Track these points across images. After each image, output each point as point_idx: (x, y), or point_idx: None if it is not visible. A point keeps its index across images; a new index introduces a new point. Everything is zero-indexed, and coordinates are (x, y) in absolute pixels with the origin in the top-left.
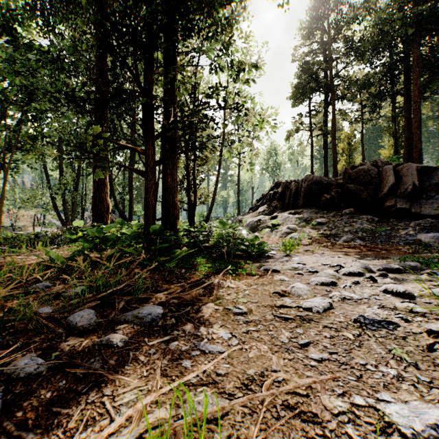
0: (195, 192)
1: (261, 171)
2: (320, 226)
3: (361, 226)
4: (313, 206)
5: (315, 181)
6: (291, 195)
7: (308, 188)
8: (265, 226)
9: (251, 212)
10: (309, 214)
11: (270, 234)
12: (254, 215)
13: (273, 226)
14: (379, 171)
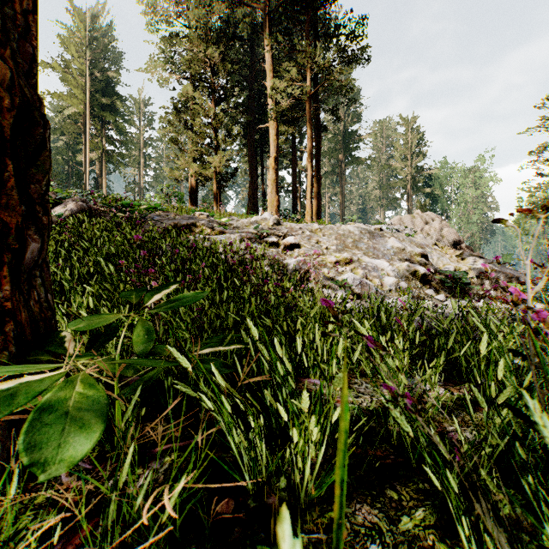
0: None
1: None
2: None
3: None
4: None
5: None
6: None
7: None
8: None
9: None
10: None
11: None
12: None
13: None
14: None
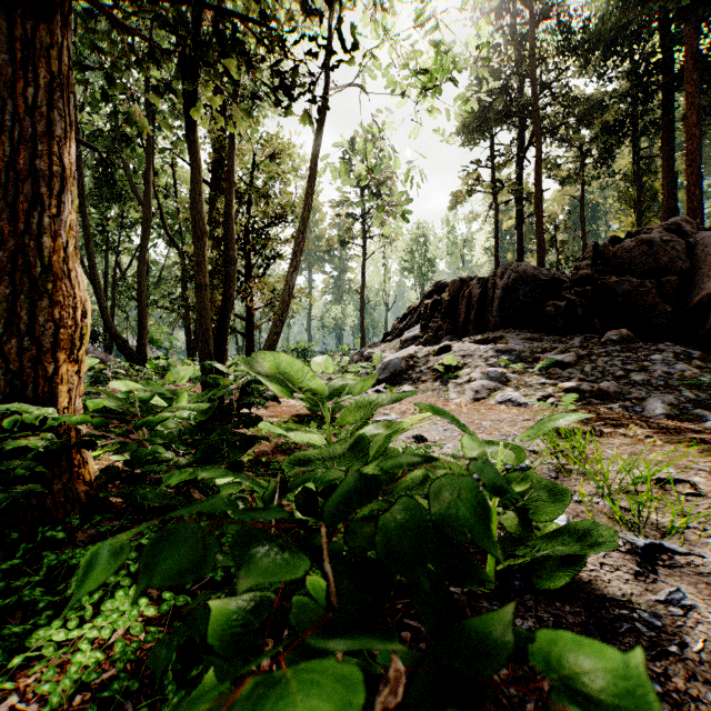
0: (231, 264)
1: (401, 273)
2: (562, 369)
3: (673, 372)
4: (520, 326)
5: (524, 275)
6: (471, 306)
7: (509, 289)
8: (427, 370)
9: (387, 342)
10: (522, 343)
11: (443, 391)
12: (396, 345)
13: (446, 371)
14: (686, 245)
